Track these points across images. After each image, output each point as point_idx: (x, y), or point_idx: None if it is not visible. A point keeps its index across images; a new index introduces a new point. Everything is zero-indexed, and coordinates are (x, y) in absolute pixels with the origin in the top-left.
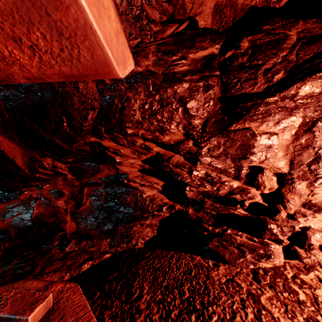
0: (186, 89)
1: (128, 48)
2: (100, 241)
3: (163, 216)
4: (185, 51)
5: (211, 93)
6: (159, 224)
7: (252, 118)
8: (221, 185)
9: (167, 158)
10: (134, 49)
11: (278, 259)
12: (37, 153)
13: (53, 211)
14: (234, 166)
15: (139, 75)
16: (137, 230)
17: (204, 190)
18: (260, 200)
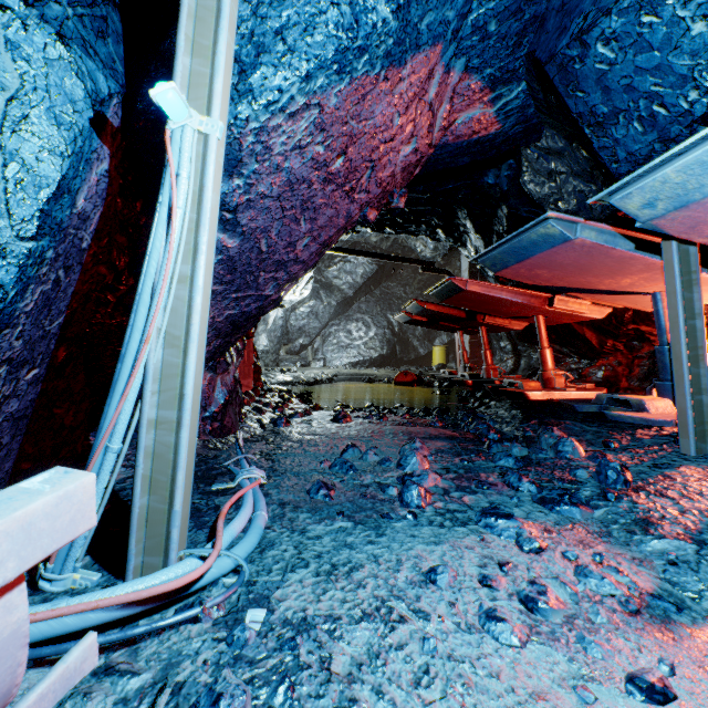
0: None
1: (606, 308)
2: (637, 392)
3: None
4: None
5: None
6: None
7: None
8: None
9: None
10: None
11: None
12: (603, 337)
13: (614, 375)
14: None
15: None
16: None
17: None
18: None
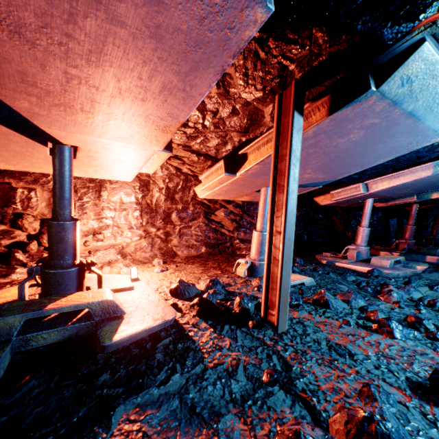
0: None
1: None
2: None
3: None
4: None
5: None
6: None
7: (11, 176)
8: None
9: None
10: None
11: (19, 276)
12: None
13: None
14: None
15: None
16: None
17: None
18: (25, 239)
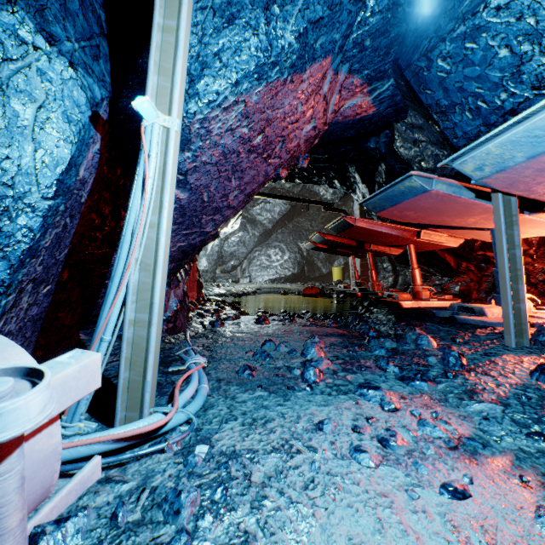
0: None
1: (460, 239)
2: (484, 302)
3: None
4: None
5: None
6: None
7: None
8: None
9: None
10: None
11: None
12: (459, 260)
13: (467, 289)
14: None
15: None
16: None
17: (539, 278)
18: None
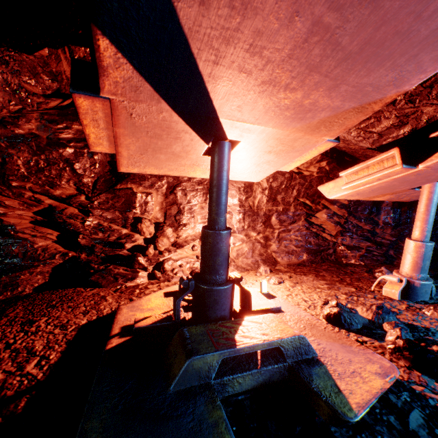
0: (72, 153)
1: None
2: None
3: (56, 263)
4: (69, 123)
5: (95, 159)
6: (52, 271)
7: (133, 181)
8: (111, 233)
9: (60, 210)
10: (14, 114)
11: (142, 280)
12: None
13: None
14: (122, 217)
15: (21, 137)
16: (26, 278)
17: (96, 238)
18: (143, 243)
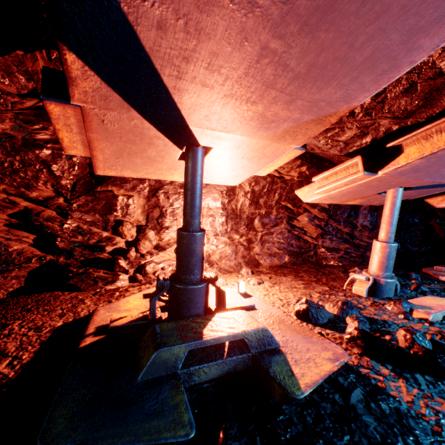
0: (49, 155)
1: None
2: None
3: (33, 267)
4: (46, 124)
5: (74, 160)
6: (28, 275)
7: (114, 183)
8: (91, 236)
9: (37, 213)
10: None
11: (123, 283)
12: None
13: None
14: (103, 220)
15: None
16: None
17: (76, 241)
18: (124, 246)
